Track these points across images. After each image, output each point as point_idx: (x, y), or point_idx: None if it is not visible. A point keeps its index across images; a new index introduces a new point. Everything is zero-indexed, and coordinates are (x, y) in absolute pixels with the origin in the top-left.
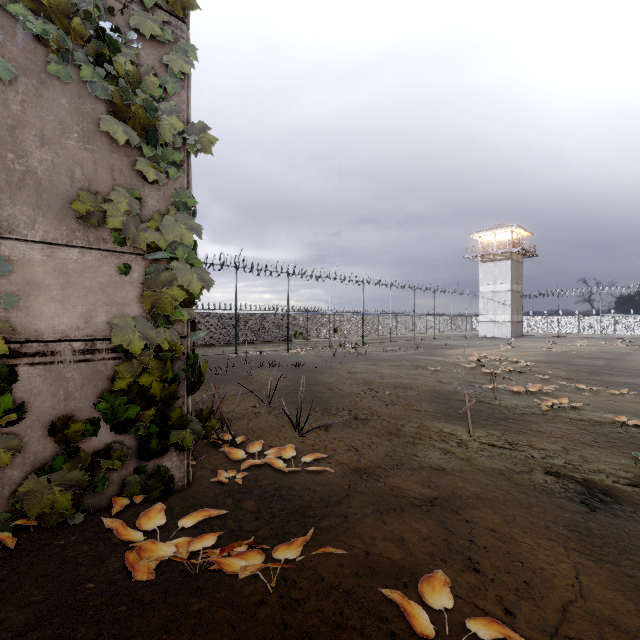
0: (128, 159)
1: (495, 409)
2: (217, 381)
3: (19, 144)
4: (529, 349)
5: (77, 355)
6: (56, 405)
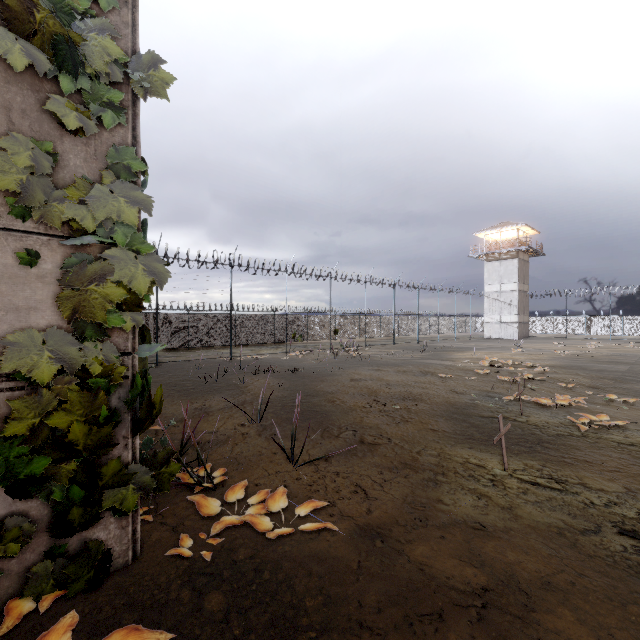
0: (36, 95)
1: (524, 428)
2: (205, 390)
3: None
4: (541, 352)
5: None
6: None
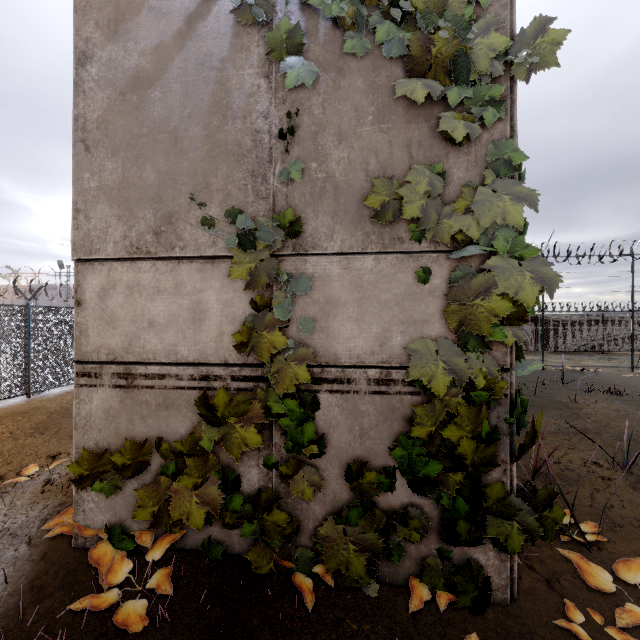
0: (427, 124)
1: None
2: None
3: (320, 150)
4: None
5: (371, 385)
6: (352, 442)
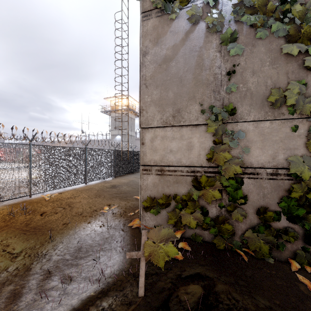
0: (296, 63)
1: None
2: None
3: (244, 79)
4: None
5: (268, 175)
6: (258, 199)
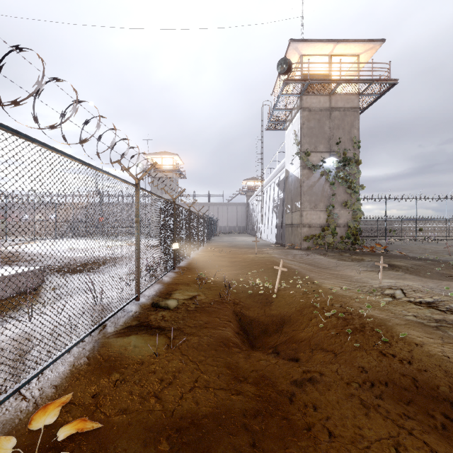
0: (349, 194)
1: None
2: None
3: (336, 197)
4: None
5: (342, 226)
6: (340, 234)
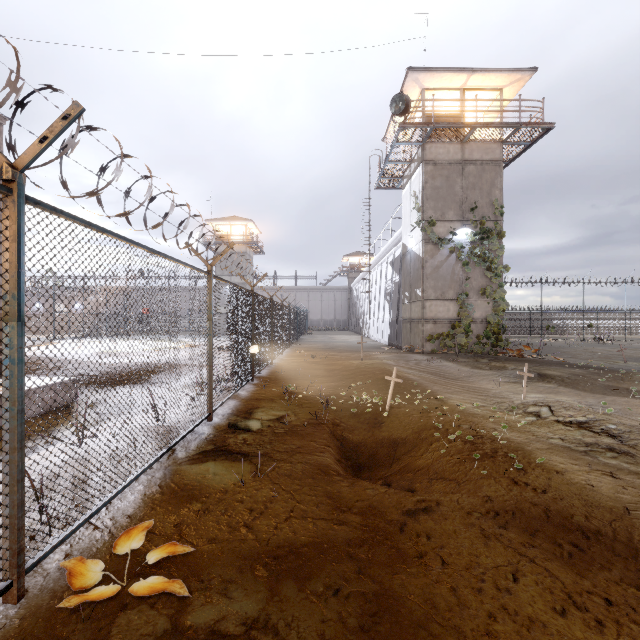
0: (489, 279)
1: None
2: None
3: (471, 282)
4: None
5: (480, 322)
6: (476, 332)
